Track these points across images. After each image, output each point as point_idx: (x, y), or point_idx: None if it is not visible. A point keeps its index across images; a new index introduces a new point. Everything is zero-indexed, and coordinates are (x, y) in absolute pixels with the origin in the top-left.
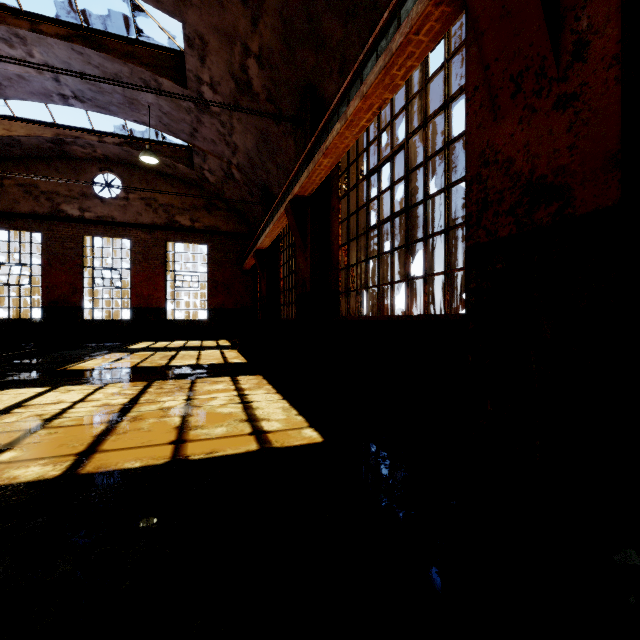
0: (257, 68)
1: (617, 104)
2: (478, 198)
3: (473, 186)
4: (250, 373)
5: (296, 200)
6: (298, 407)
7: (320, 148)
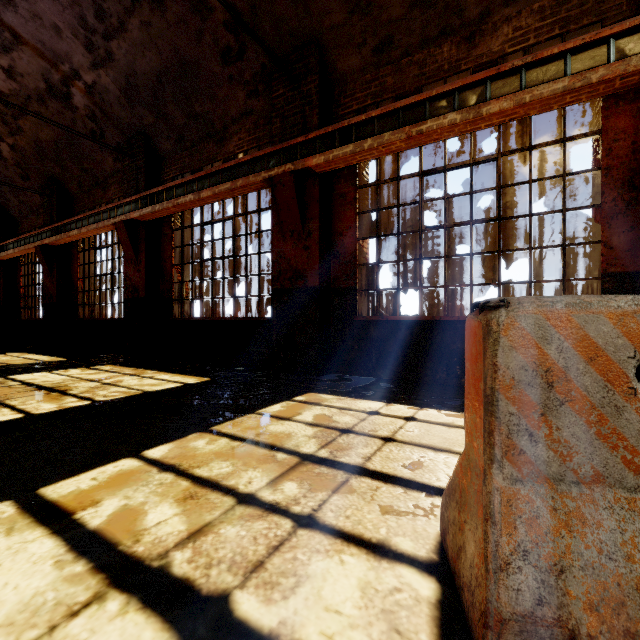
0: (9, 149)
1: (145, 277)
2: (126, 285)
3: (125, 281)
4: (11, 352)
5: (45, 245)
6: (55, 356)
7: (66, 233)
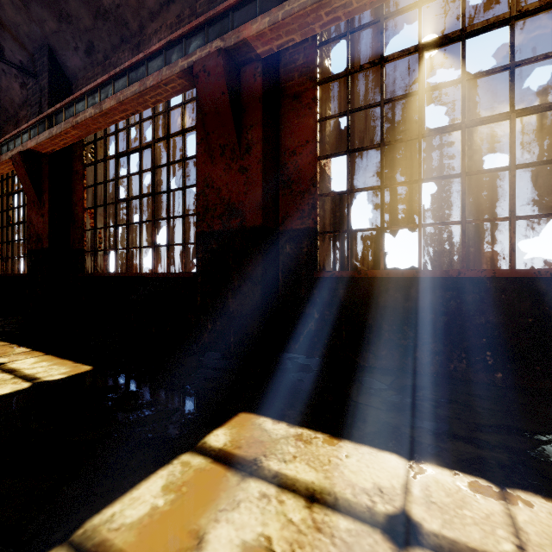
0: None
1: (48, 223)
2: (29, 234)
3: (28, 229)
4: None
5: None
6: None
7: None
